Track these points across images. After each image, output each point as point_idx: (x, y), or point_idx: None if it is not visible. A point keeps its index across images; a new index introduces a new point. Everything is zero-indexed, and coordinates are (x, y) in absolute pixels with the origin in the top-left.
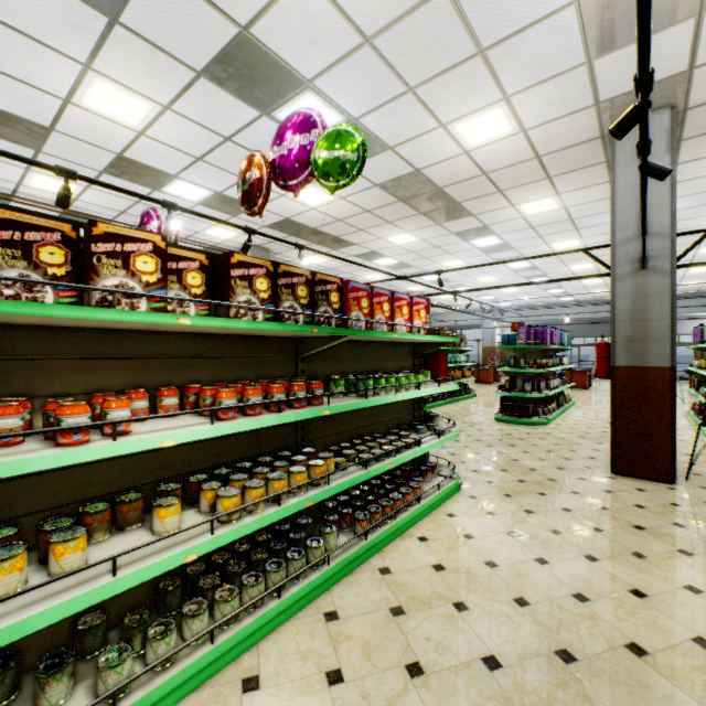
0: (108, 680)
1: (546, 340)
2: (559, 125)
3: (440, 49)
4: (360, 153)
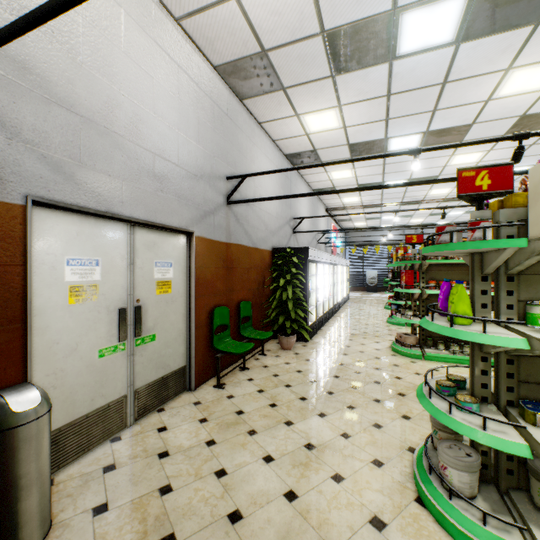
0: (452, 348)
1: None
2: None
3: None
4: None
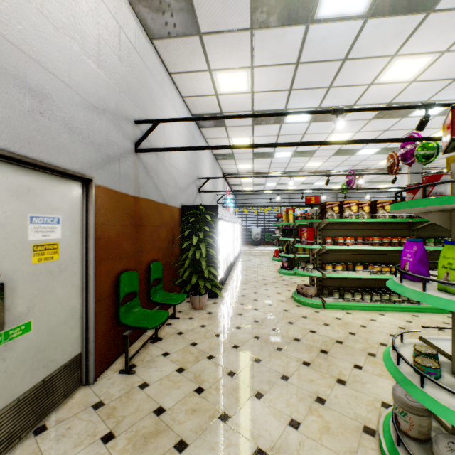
0: (346, 296)
1: None
2: None
3: None
4: (435, 150)
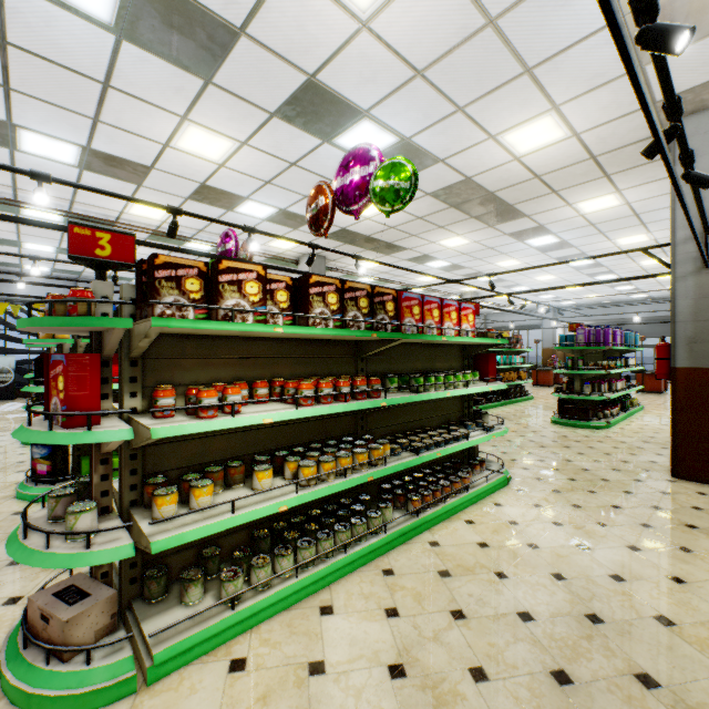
0: (228, 589)
1: (607, 341)
2: (614, 126)
3: (487, 72)
4: (412, 182)
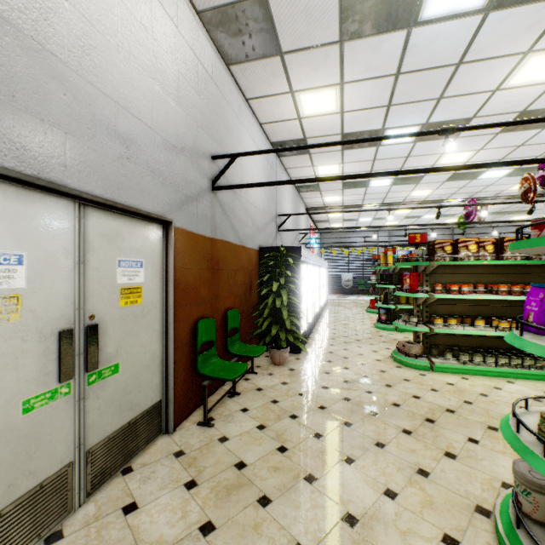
0: (462, 358)
1: None
2: None
3: None
4: None
